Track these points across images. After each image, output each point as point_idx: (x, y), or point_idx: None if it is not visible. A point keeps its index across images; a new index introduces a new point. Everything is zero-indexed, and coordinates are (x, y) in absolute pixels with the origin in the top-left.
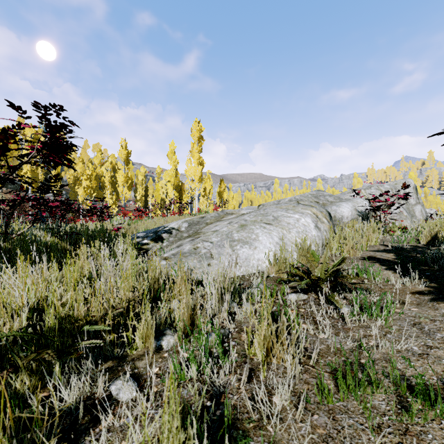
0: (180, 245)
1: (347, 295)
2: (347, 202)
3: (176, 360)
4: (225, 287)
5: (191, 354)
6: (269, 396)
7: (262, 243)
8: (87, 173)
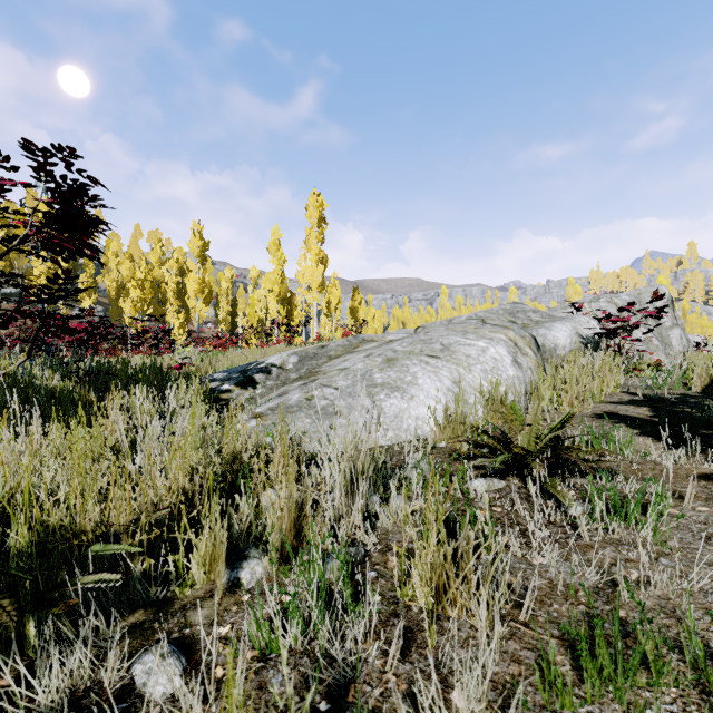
0: (284, 394)
1: (576, 482)
2: (563, 321)
3: (262, 614)
4: (358, 469)
5: (292, 602)
6: (443, 690)
7: (423, 389)
8: (138, 277)
